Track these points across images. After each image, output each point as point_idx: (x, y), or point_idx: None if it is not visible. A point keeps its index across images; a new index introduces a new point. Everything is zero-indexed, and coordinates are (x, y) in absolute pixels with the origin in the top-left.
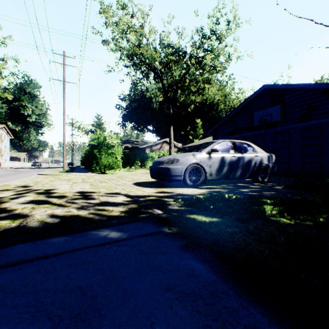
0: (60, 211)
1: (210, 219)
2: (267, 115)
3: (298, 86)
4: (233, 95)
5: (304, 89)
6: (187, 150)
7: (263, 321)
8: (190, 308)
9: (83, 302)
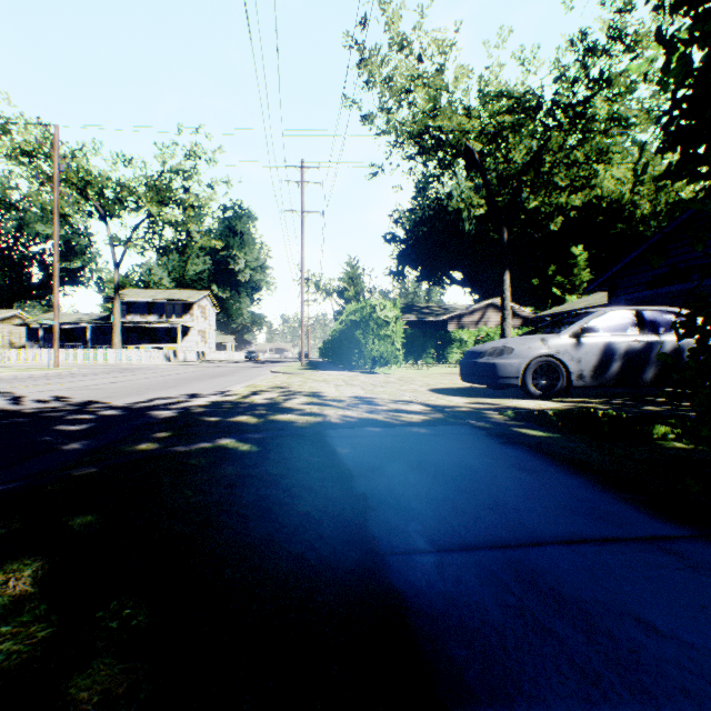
0: (351, 413)
1: (549, 434)
2: None
3: None
4: None
5: None
6: (533, 331)
7: (549, 469)
8: (496, 461)
9: (419, 453)
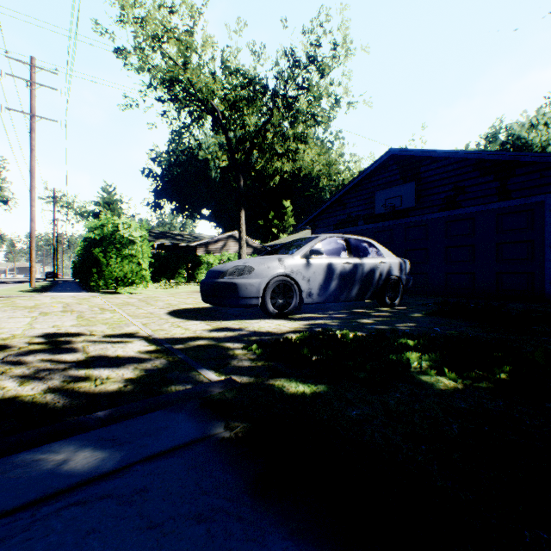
0: None
1: (313, 387)
2: (395, 198)
3: (441, 154)
4: (342, 165)
5: (449, 159)
6: (269, 252)
7: None
8: None
9: None
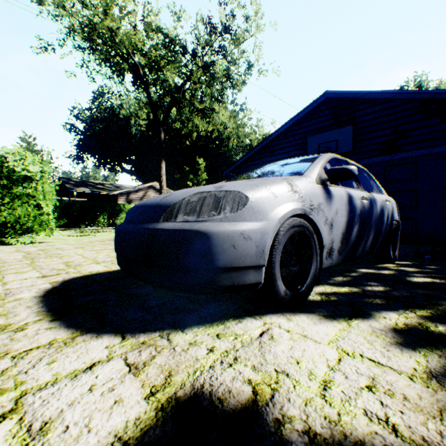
0: None
1: None
2: (330, 142)
3: (384, 95)
4: (250, 128)
5: (388, 102)
6: (236, 179)
7: None
8: None
9: None
